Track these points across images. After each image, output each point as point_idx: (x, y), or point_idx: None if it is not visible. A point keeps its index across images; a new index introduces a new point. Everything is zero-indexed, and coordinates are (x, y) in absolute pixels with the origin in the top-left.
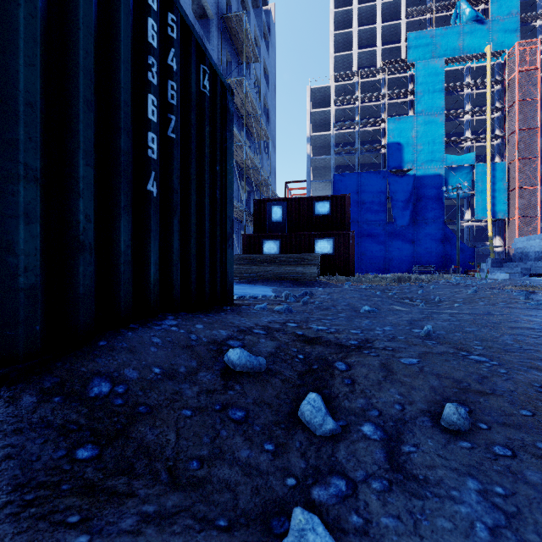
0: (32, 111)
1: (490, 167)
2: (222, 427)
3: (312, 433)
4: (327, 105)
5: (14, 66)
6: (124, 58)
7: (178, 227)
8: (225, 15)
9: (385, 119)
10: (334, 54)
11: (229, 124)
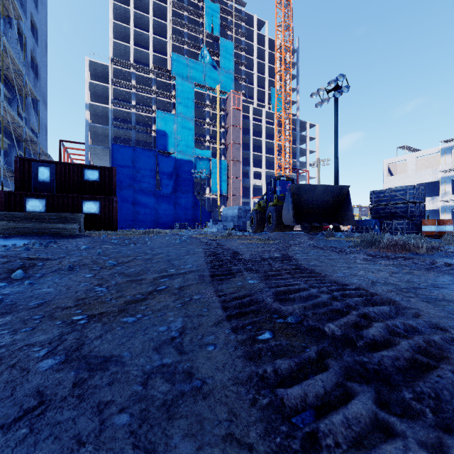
0: None
1: (219, 162)
2: None
3: (15, 279)
4: (106, 80)
5: None
6: None
7: None
8: None
9: (155, 111)
10: (113, 39)
11: None
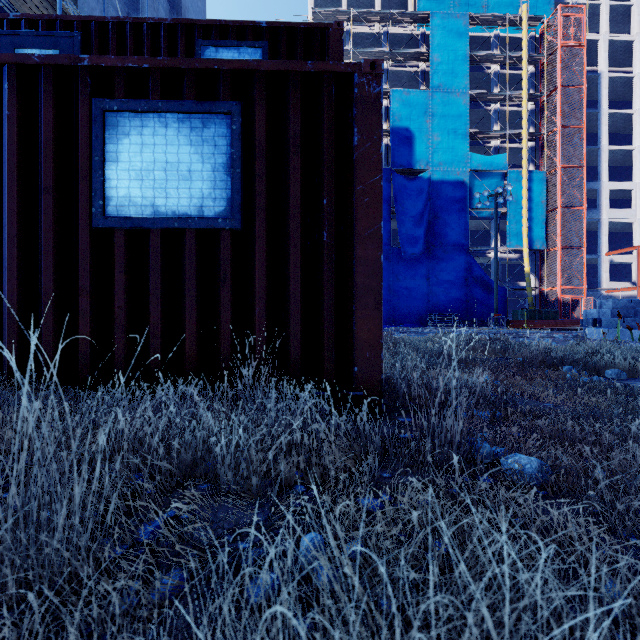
0: None
1: (527, 175)
2: None
3: None
4: None
5: None
6: None
7: None
8: None
9: (389, 92)
10: None
11: None
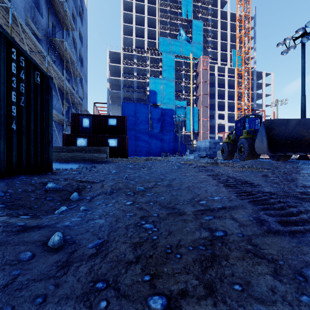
0: None
1: (192, 108)
2: (44, 201)
3: (72, 200)
4: (119, 62)
5: None
6: (3, 82)
7: (25, 140)
8: None
9: (149, 77)
10: (123, 35)
11: (50, 93)
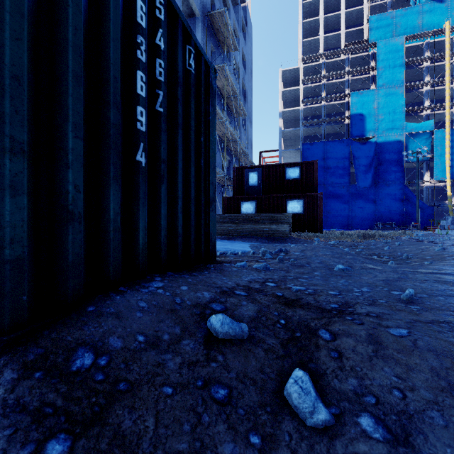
0: (19, 84)
1: (449, 132)
2: (204, 409)
3: (301, 421)
4: (296, 84)
5: (0, 39)
6: (113, 35)
7: (165, 194)
8: (209, 13)
9: (349, 94)
10: (302, 40)
11: (213, 100)
